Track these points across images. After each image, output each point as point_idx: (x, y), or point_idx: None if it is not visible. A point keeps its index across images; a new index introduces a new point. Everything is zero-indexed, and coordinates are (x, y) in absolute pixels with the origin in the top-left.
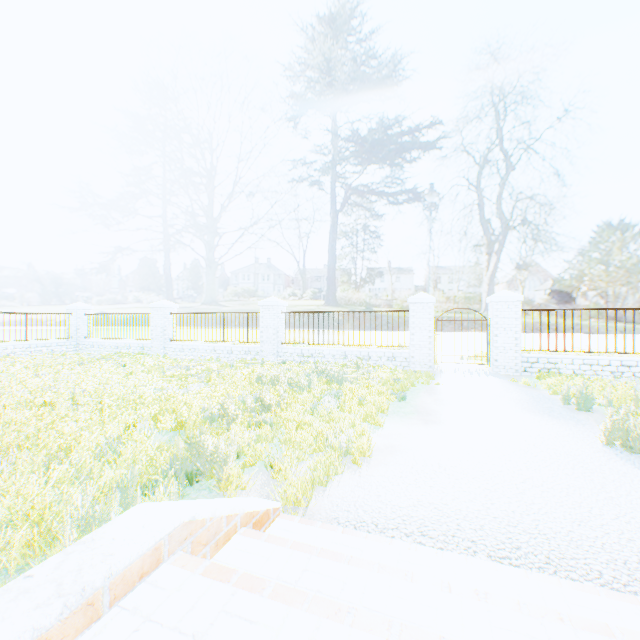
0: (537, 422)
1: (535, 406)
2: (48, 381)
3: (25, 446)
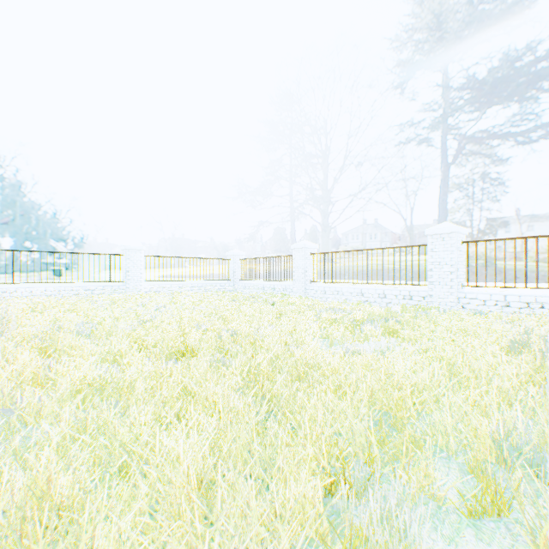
0: None
1: None
2: (203, 315)
3: (31, 547)
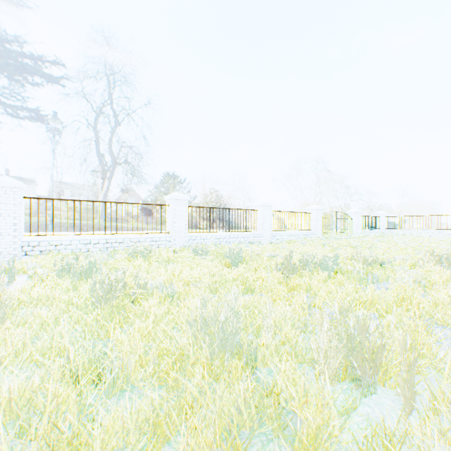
0: None
1: None
2: None
3: None
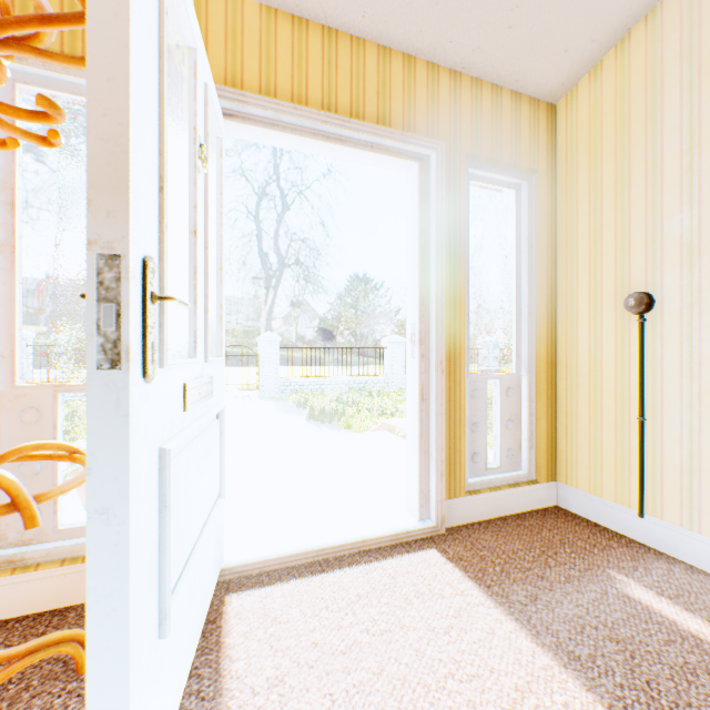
0: (279, 416)
1: (282, 410)
2: None
3: None
